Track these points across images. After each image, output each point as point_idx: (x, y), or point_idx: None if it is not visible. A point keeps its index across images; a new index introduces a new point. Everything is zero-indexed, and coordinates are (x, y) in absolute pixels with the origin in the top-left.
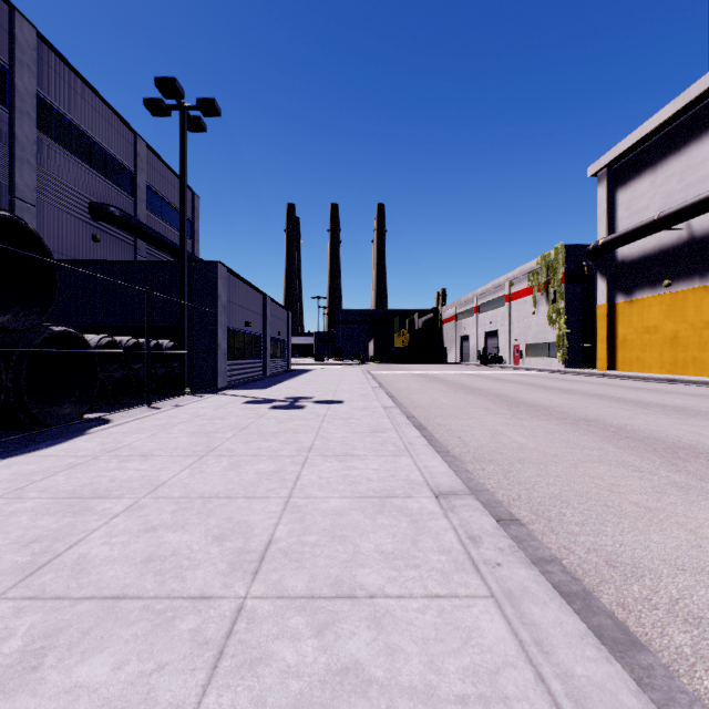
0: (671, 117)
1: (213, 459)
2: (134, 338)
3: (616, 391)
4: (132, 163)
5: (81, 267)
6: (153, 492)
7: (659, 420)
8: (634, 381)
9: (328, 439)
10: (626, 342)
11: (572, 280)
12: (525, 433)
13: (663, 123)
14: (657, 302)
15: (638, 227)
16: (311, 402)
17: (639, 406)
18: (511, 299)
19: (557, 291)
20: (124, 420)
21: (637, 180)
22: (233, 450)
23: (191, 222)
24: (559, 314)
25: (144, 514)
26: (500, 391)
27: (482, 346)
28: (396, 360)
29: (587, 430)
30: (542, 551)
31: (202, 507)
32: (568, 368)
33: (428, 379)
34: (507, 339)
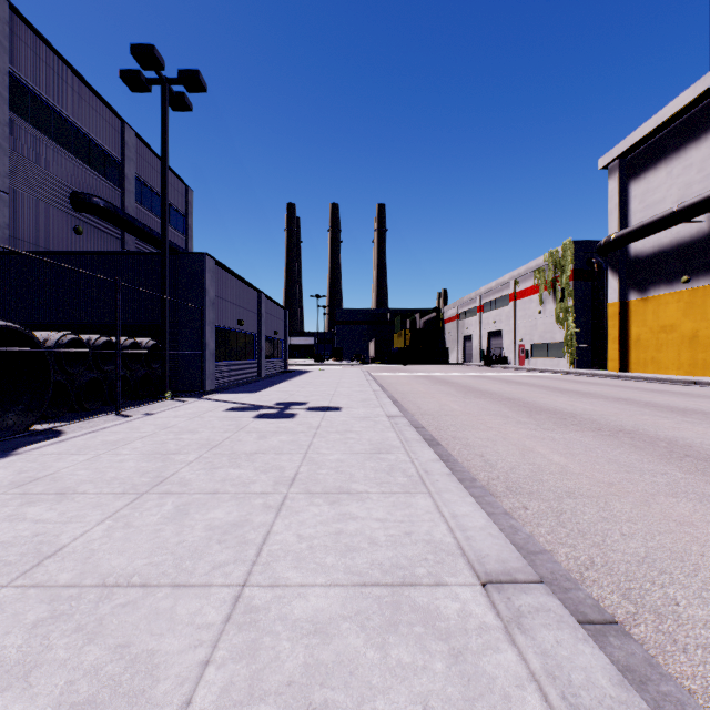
0: (691, 103)
1: (154, 499)
2: (105, 336)
3: (639, 395)
4: (119, 152)
5: (56, 259)
6: (29, 572)
7: None
8: (652, 383)
9: (318, 463)
10: (640, 342)
11: (581, 278)
12: (560, 450)
13: (681, 109)
14: (674, 300)
15: (655, 220)
16: (304, 409)
17: (676, 412)
18: (516, 298)
19: (565, 289)
20: (73, 434)
21: (652, 171)
22: (188, 482)
23: (184, 216)
24: (568, 312)
25: None
26: (513, 395)
27: (485, 346)
28: (397, 361)
29: (633, 445)
30: None
31: (89, 613)
32: (577, 369)
33: (432, 381)
34: (512, 339)
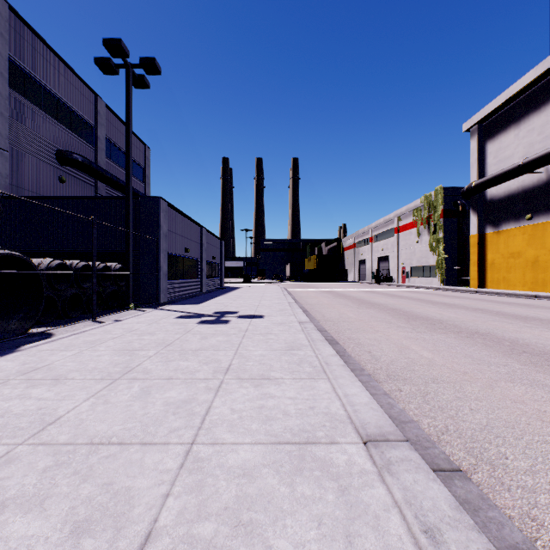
0: (533, 82)
1: (125, 383)
2: (84, 261)
3: (493, 306)
4: (93, 119)
5: (45, 202)
6: (37, 434)
7: (544, 333)
8: (503, 297)
9: (246, 357)
10: (494, 265)
11: (449, 215)
12: (429, 347)
13: (525, 86)
14: (520, 233)
15: (505, 171)
16: (236, 317)
17: (519, 319)
18: (399, 231)
19: (437, 224)
20: (61, 335)
21: (503, 133)
22: (149, 371)
23: (143, 168)
24: (439, 242)
25: (5, 475)
26: (395, 306)
27: (376, 268)
28: (307, 279)
29: (484, 344)
30: (509, 530)
31: (82, 462)
32: (446, 286)
33: (334, 295)
34: (396, 263)
